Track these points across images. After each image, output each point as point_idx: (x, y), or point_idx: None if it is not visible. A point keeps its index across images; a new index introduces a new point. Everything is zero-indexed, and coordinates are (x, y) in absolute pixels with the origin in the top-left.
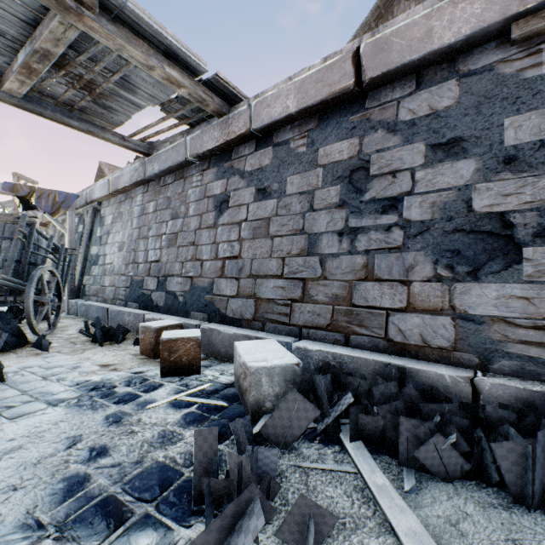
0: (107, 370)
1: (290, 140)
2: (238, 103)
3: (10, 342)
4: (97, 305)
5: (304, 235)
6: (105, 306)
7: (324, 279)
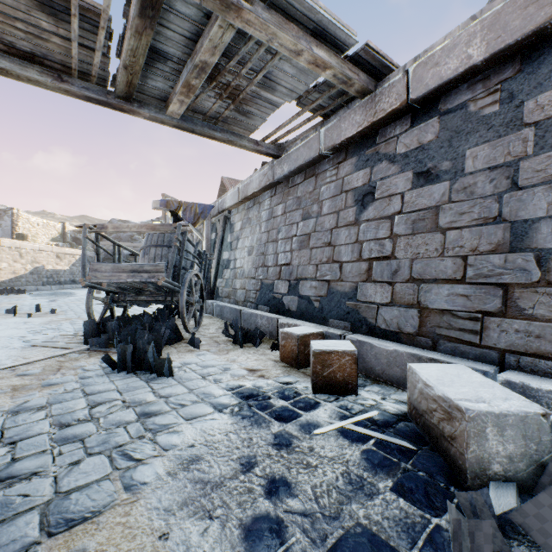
0: (255, 376)
1: (468, 101)
2: (385, 76)
3: (171, 338)
4: (230, 306)
5: (501, 224)
6: (238, 308)
7: (546, 285)
